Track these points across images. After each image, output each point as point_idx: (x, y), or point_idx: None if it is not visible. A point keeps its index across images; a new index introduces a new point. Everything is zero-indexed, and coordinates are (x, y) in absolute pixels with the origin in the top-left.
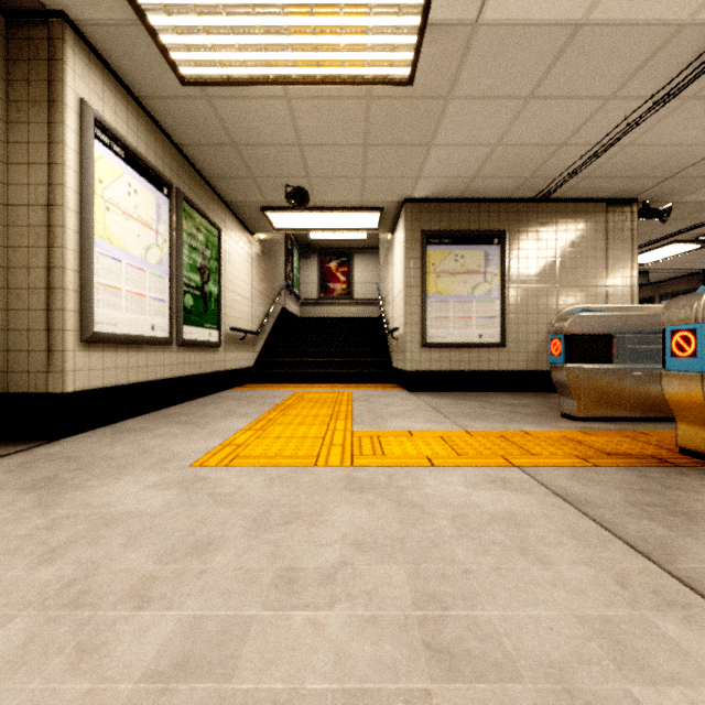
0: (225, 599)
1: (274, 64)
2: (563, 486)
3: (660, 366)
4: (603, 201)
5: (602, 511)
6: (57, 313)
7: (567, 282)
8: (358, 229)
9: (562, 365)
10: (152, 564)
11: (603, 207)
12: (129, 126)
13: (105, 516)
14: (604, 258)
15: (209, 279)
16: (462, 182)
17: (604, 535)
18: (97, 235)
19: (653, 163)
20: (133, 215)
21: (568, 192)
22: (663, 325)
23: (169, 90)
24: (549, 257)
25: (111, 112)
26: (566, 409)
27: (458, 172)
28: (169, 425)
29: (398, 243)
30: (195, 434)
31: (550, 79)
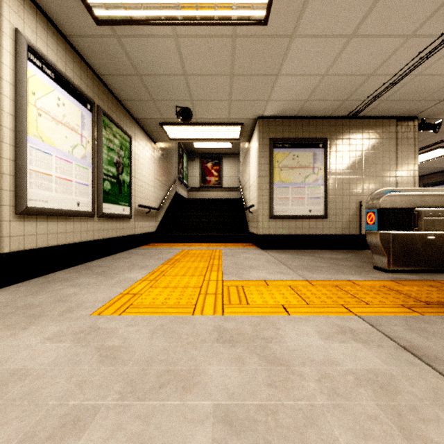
0: None
1: (164, 6)
2: (405, 337)
3: None
4: (394, 118)
5: None
6: None
7: (370, 174)
8: (226, 139)
9: (376, 231)
10: None
11: (394, 122)
12: (58, 56)
13: None
14: (395, 157)
15: (123, 171)
16: (298, 104)
17: None
18: (30, 133)
19: (433, 89)
20: (62, 121)
21: (371, 111)
22: None
23: (88, 30)
24: (357, 156)
25: (43, 44)
26: (378, 263)
27: (296, 96)
28: (87, 276)
29: (253, 148)
30: (104, 284)
31: (368, 20)
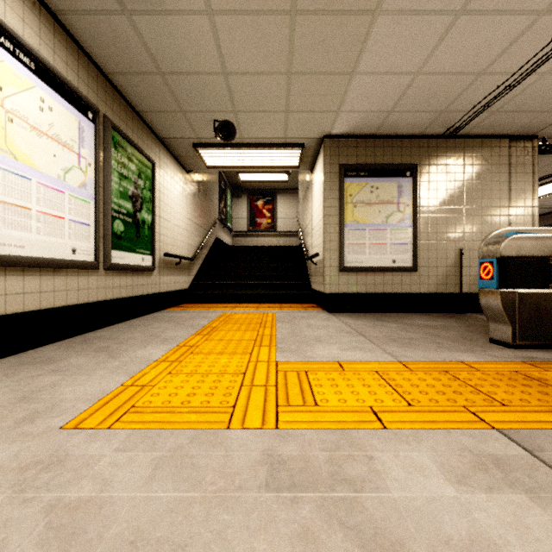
0: None
1: None
2: None
3: None
4: (506, 137)
5: None
6: None
7: (474, 211)
8: (281, 166)
9: (495, 289)
10: None
11: (506, 143)
12: (42, 39)
13: None
14: (507, 189)
15: (142, 207)
16: (378, 116)
17: None
18: None
19: None
20: (48, 133)
21: (476, 127)
22: None
23: (84, 2)
24: (456, 188)
25: (17, 18)
26: (497, 334)
27: (377, 105)
28: (81, 354)
29: (317, 178)
30: (102, 367)
31: None
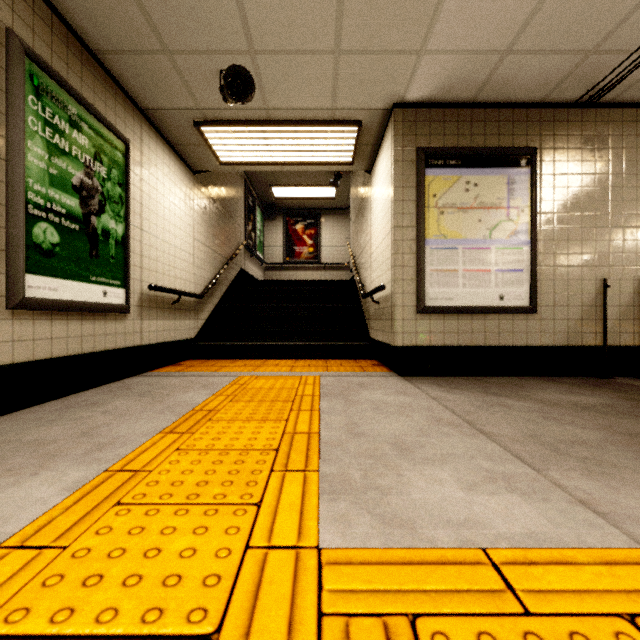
0: None
1: None
2: None
3: None
4: None
5: None
6: None
7: (624, 221)
8: (327, 162)
9: None
10: None
11: None
12: None
13: None
14: None
15: (104, 209)
16: (484, 63)
17: None
18: None
19: None
20: None
21: (633, 87)
22: None
23: None
24: (598, 185)
25: None
26: None
27: (486, 38)
28: None
29: (380, 175)
30: None
31: None
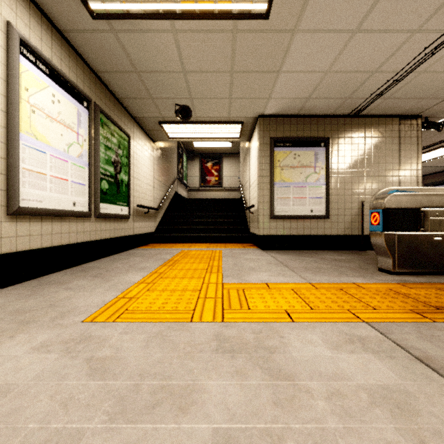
0: None
1: None
2: (418, 347)
3: None
4: (397, 116)
5: None
6: None
7: (372, 173)
8: (226, 138)
9: (380, 232)
10: None
11: (397, 121)
12: (53, 51)
13: None
14: (398, 156)
15: (121, 170)
16: (299, 102)
17: None
18: (23, 131)
19: (438, 87)
20: (57, 119)
21: (374, 109)
22: None
23: (84, 24)
24: (359, 155)
25: (37, 38)
26: (383, 265)
27: (298, 94)
28: (82, 278)
29: (253, 147)
30: (99, 287)
31: (373, 14)
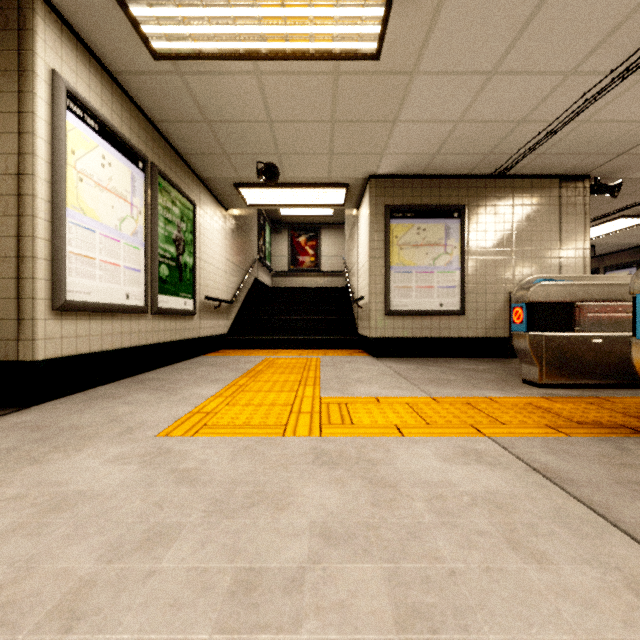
0: (171, 615)
1: (244, 38)
2: (540, 460)
3: (620, 333)
4: (557, 177)
5: (588, 491)
6: (27, 281)
7: (523, 254)
8: (325, 205)
9: (524, 332)
10: (94, 562)
11: (557, 183)
12: (103, 100)
13: (55, 497)
14: (558, 231)
15: (185, 250)
16: (424, 158)
17: (598, 523)
18: (69, 205)
19: (607, 140)
20: (108, 187)
21: (525, 168)
22: (633, 293)
23: (142, 66)
24: (506, 230)
25: (85, 86)
26: (528, 375)
27: (421, 149)
28: (141, 391)
29: (363, 218)
30: (166, 401)
31: (513, 54)
